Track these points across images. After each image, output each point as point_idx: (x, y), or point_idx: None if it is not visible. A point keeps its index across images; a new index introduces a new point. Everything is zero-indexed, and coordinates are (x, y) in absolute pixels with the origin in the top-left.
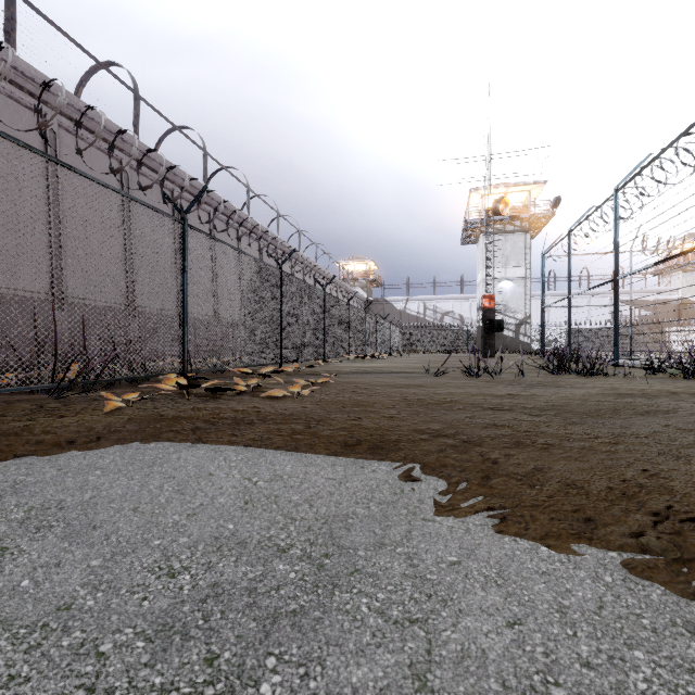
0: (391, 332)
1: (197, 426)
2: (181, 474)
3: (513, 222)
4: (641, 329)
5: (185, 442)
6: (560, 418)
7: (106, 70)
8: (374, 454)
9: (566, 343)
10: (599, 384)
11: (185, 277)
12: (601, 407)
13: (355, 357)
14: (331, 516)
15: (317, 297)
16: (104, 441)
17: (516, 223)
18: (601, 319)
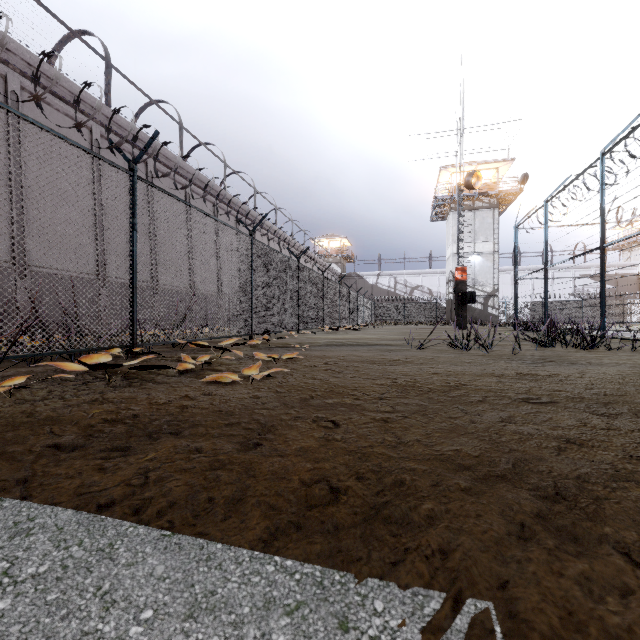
0: (364, 305)
1: (57, 442)
2: None
3: (481, 198)
4: None
5: None
6: None
7: (75, 35)
8: (367, 542)
9: (531, 315)
10: (618, 360)
11: (134, 236)
12: None
13: (329, 329)
14: None
15: (291, 267)
16: None
17: (484, 199)
18: (564, 293)
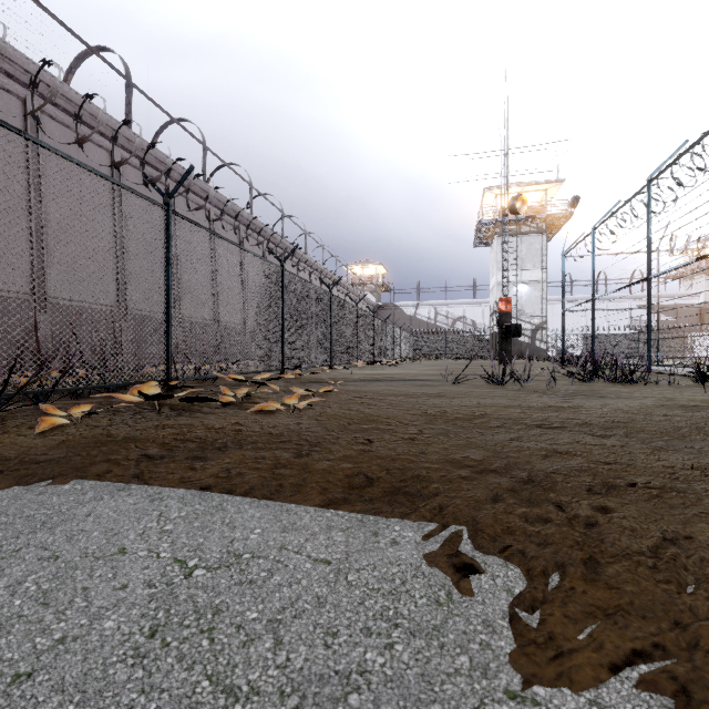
0: (401, 338)
1: (146, 453)
2: (74, 548)
3: (528, 222)
4: (662, 335)
5: (117, 481)
6: (637, 441)
7: (95, 53)
8: (392, 504)
9: (583, 350)
10: (648, 394)
11: (169, 271)
12: (677, 424)
13: (364, 364)
14: (314, 680)
15: (323, 298)
16: (0, 479)
17: (532, 223)
18: (619, 325)
